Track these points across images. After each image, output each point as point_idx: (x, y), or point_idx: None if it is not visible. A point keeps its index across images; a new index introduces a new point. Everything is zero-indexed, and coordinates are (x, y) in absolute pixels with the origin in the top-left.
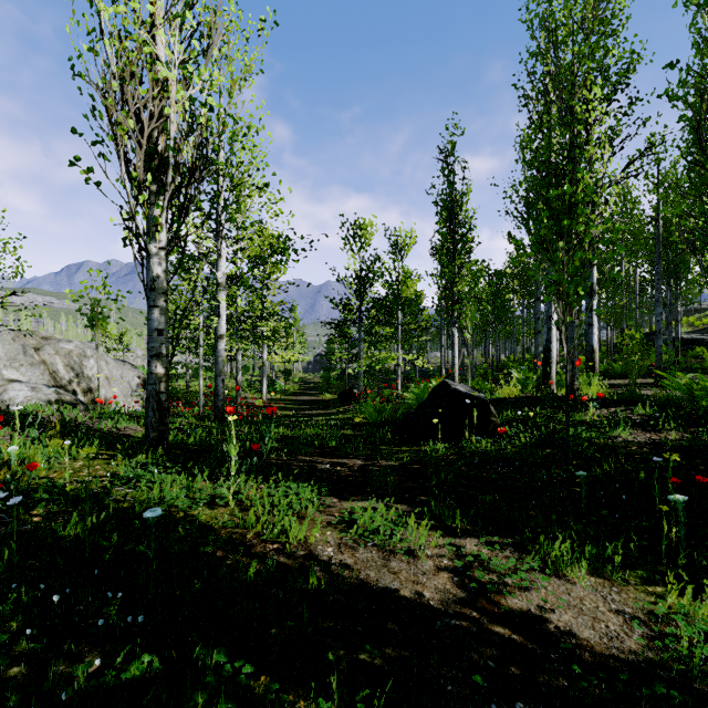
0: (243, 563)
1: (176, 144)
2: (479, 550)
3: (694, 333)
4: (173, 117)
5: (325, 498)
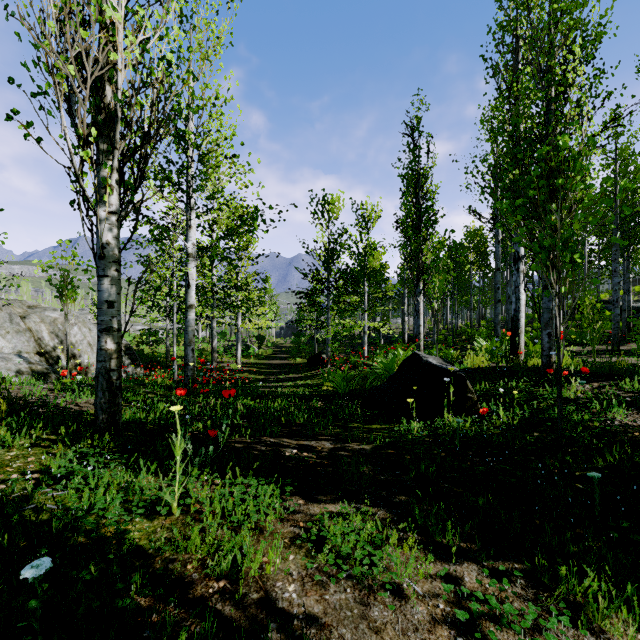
0: (166, 638)
1: (127, 98)
2: (482, 584)
3: None
4: (120, 65)
5: (289, 498)
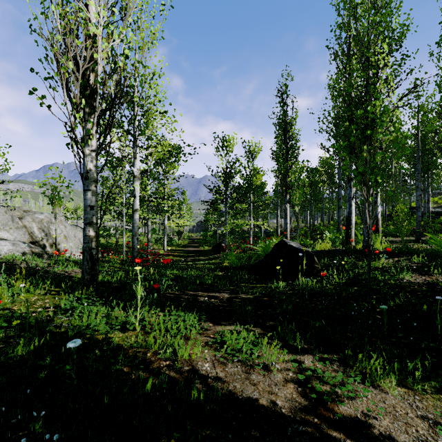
0: (142, 381)
1: (102, 80)
2: (314, 364)
3: (438, 208)
4: (99, 61)
5: (204, 323)
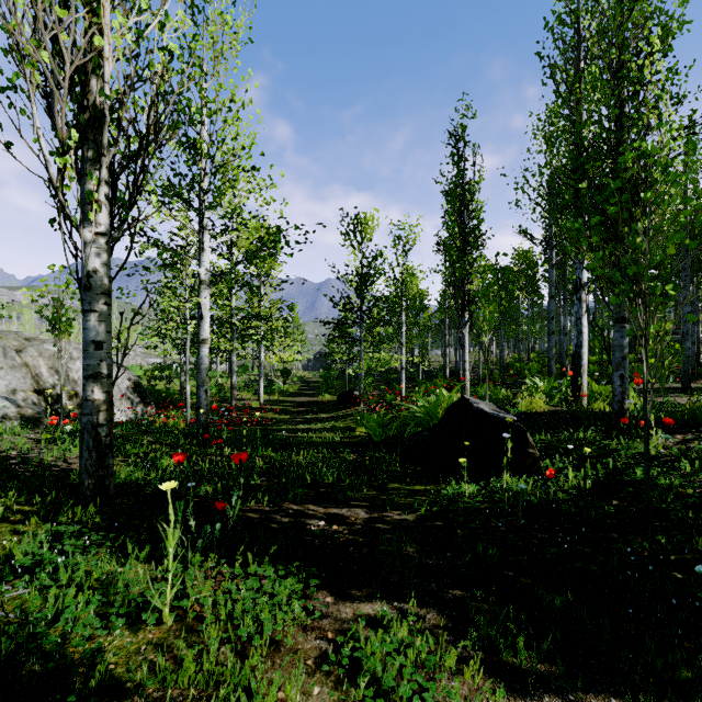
0: None
1: (118, 94)
2: None
3: None
4: (107, 52)
5: (315, 594)
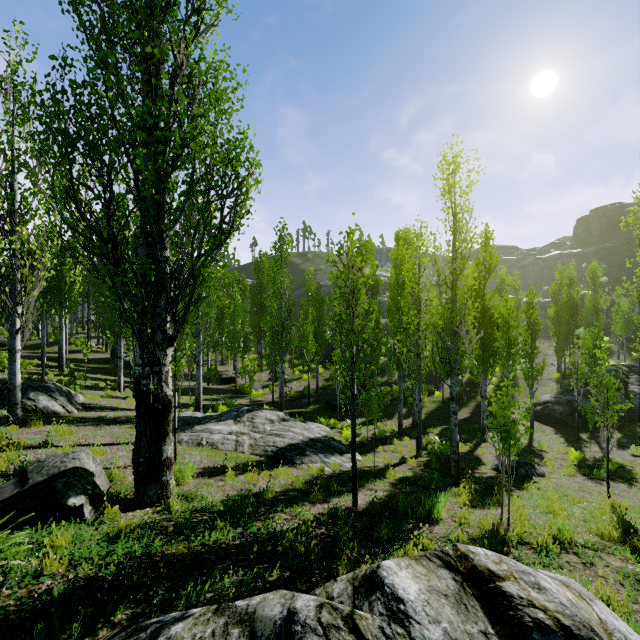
0: None
1: None
2: None
3: None
4: None
5: None
